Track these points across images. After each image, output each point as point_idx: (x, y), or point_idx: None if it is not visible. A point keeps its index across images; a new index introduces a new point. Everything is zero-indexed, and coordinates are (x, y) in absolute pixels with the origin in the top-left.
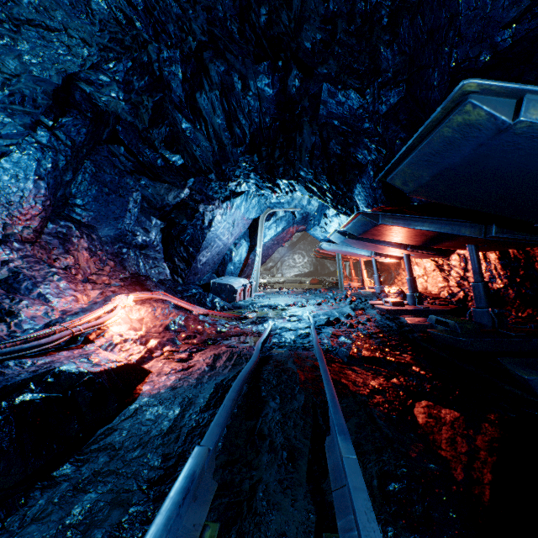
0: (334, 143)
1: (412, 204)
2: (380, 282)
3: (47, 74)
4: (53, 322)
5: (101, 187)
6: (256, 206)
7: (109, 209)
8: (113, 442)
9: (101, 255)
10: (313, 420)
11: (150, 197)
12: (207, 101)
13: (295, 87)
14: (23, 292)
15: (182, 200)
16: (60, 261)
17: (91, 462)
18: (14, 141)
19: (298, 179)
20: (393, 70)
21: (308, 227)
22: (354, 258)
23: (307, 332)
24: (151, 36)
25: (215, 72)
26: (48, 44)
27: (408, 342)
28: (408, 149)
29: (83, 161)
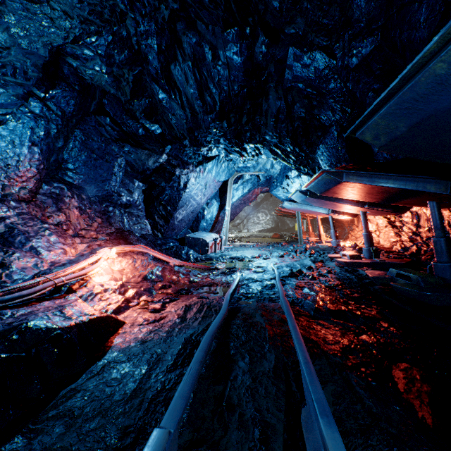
0: (299, 106)
1: (376, 162)
2: (336, 236)
3: (34, 46)
4: (41, 273)
5: (89, 153)
6: (226, 170)
7: (97, 173)
8: (72, 407)
9: (90, 212)
10: (285, 387)
11: (133, 162)
12: (180, 72)
13: (262, 54)
14: (17, 245)
15: (161, 165)
16: (53, 218)
17: (45, 434)
18: (9, 110)
19: (263, 143)
20: (366, 18)
21: (271, 188)
22: (311, 216)
23: (272, 283)
24: (126, 5)
25: (188, 44)
26: (32, 16)
27: (371, 295)
28: (386, 96)
29: (73, 130)
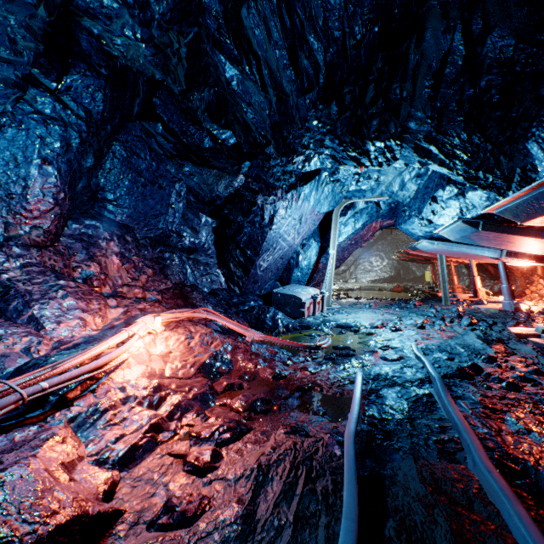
0: (498, 35)
1: None
2: (512, 295)
3: None
4: (30, 364)
5: (135, 177)
6: (329, 196)
7: (147, 205)
8: None
9: (136, 261)
10: None
11: (197, 189)
12: (257, 19)
13: None
14: (10, 314)
15: (236, 191)
16: (81, 270)
17: None
18: None
19: (401, 137)
20: None
21: (399, 220)
22: (458, 260)
23: (427, 394)
24: None
25: None
26: None
27: None
28: None
29: (110, 143)
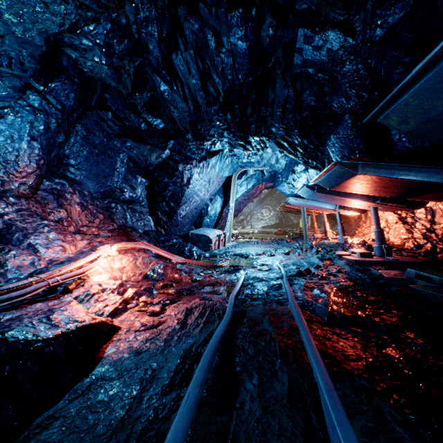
0: (308, 94)
1: (395, 152)
2: (343, 233)
3: (29, 35)
4: (37, 271)
5: (91, 149)
6: (229, 165)
7: (99, 168)
8: (46, 442)
9: (92, 209)
10: (303, 420)
11: (135, 158)
12: (182, 61)
13: (269, 37)
14: (15, 242)
15: (164, 160)
16: (54, 215)
17: None
18: (6, 104)
19: (269, 136)
20: None
21: (276, 184)
22: (316, 212)
23: (279, 283)
24: None
25: (189, 31)
26: (25, 0)
27: (389, 298)
28: (424, 67)
29: (74, 125)
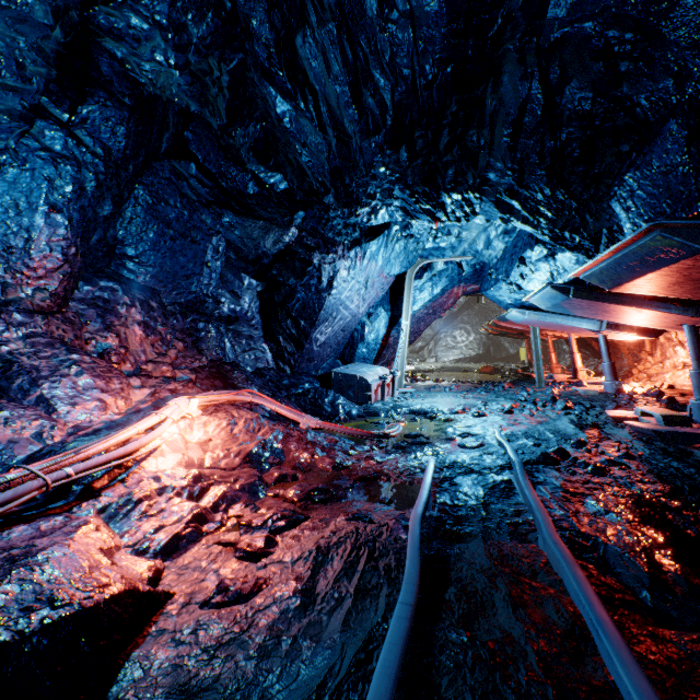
0: (576, 87)
1: None
2: (614, 374)
3: (22, 1)
4: (44, 451)
5: (162, 228)
6: (401, 255)
7: (177, 263)
8: None
9: (164, 332)
10: None
11: (239, 244)
12: (315, 50)
13: None
14: (14, 394)
15: (287, 247)
16: (96, 343)
17: None
18: (0, 144)
19: (481, 189)
20: None
21: (485, 285)
22: (556, 334)
23: (506, 480)
24: None
25: None
26: None
27: None
28: None
29: (131, 186)
